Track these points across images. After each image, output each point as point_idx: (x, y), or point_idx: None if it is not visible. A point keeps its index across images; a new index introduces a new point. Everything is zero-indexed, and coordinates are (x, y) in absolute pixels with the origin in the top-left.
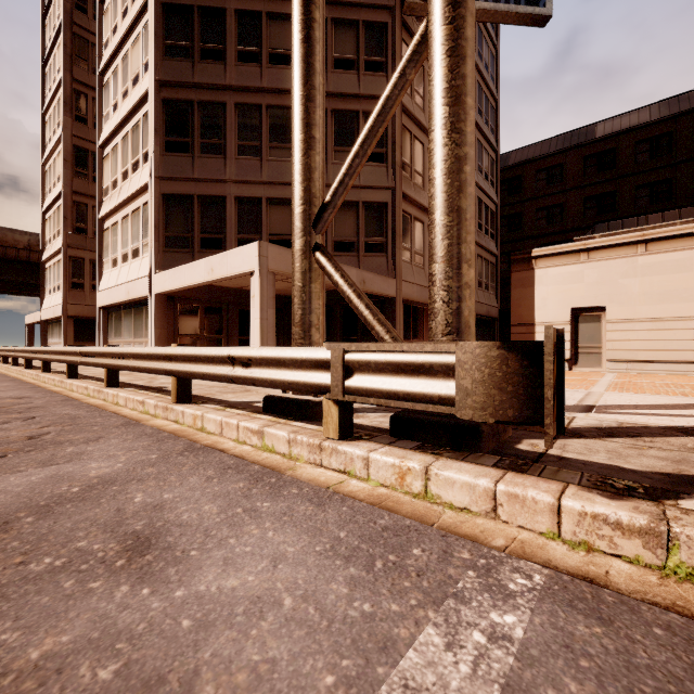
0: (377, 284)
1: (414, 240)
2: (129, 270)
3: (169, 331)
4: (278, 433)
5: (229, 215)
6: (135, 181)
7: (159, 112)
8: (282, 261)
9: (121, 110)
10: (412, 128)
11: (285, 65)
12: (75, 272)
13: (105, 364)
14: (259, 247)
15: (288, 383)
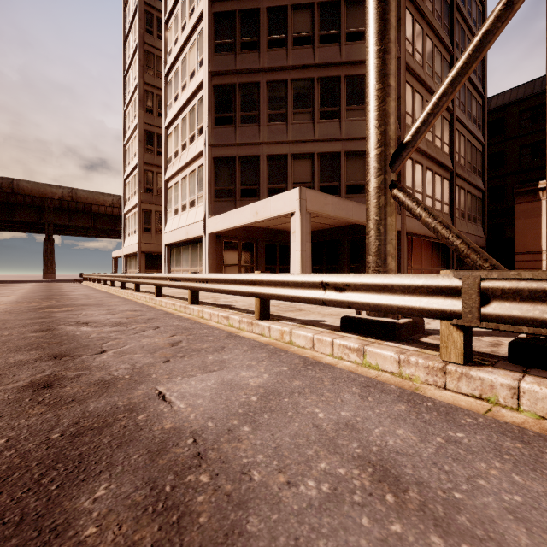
0: None
1: (415, 180)
2: (187, 216)
3: (217, 261)
4: (383, 352)
5: (262, 170)
6: (192, 150)
7: (211, 95)
8: (316, 203)
9: (181, 98)
10: (413, 83)
11: (306, 45)
12: (146, 220)
13: (191, 287)
14: (300, 192)
15: (398, 307)
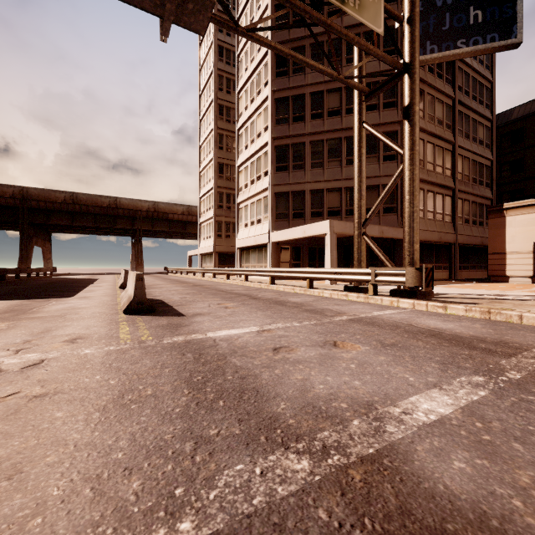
0: (391, 232)
1: None
2: (255, 230)
3: (277, 260)
4: (353, 295)
5: (306, 200)
6: (259, 186)
7: (273, 152)
8: (340, 227)
9: (251, 149)
10: None
11: (336, 116)
12: (218, 229)
13: (272, 275)
14: (330, 223)
15: (357, 279)
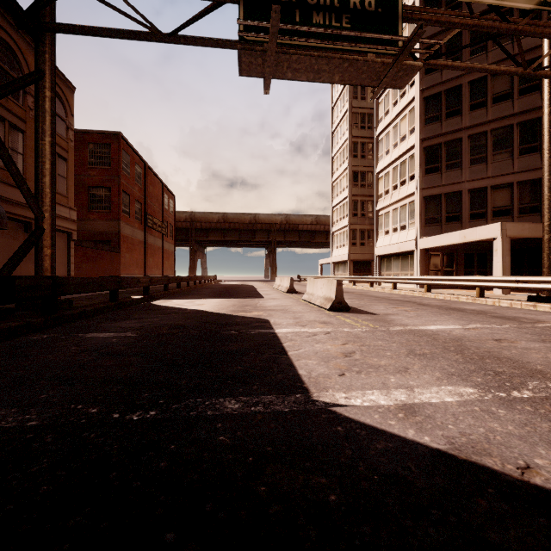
0: None
1: None
2: (399, 236)
3: (426, 267)
4: (544, 305)
5: (463, 201)
6: (403, 191)
7: (421, 155)
8: (514, 230)
9: (393, 154)
10: None
11: (505, 100)
12: (353, 237)
13: (428, 283)
14: (501, 225)
15: (550, 288)
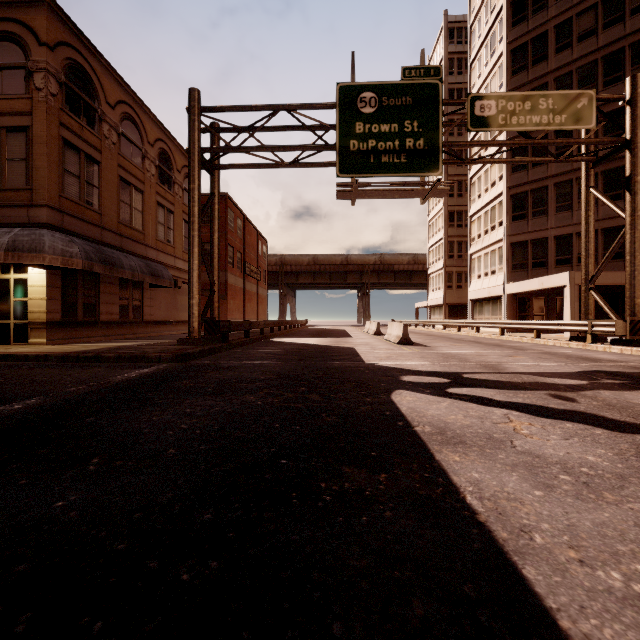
0: None
1: None
2: (489, 281)
3: (513, 312)
4: (573, 343)
5: (549, 247)
6: (493, 236)
7: (508, 202)
8: None
9: (484, 199)
10: None
11: None
12: (448, 280)
13: (501, 327)
14: (569, 274)
15: (576, 330)
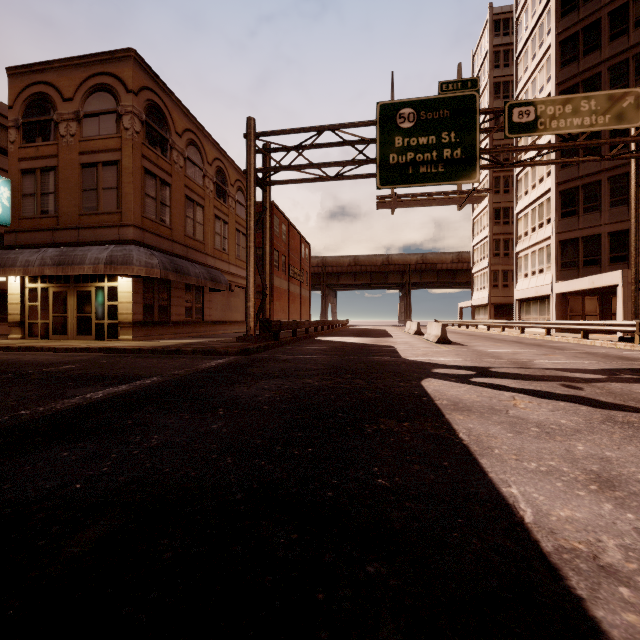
0: None
1: None
2: (536, 280)
3: (562, 312)
4: (620, 344)
5: (603, 244)
6: (540, 234)
7: (557, 198)
8: None
9: (531, 195)
10: None
11: None
12: (494, 279)
13: (547, 327)
14: (622, 273)
15: (624, 330)
